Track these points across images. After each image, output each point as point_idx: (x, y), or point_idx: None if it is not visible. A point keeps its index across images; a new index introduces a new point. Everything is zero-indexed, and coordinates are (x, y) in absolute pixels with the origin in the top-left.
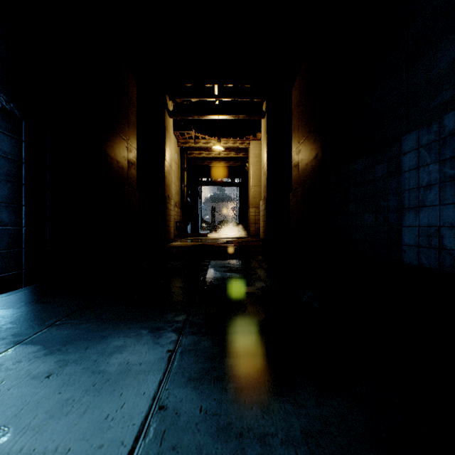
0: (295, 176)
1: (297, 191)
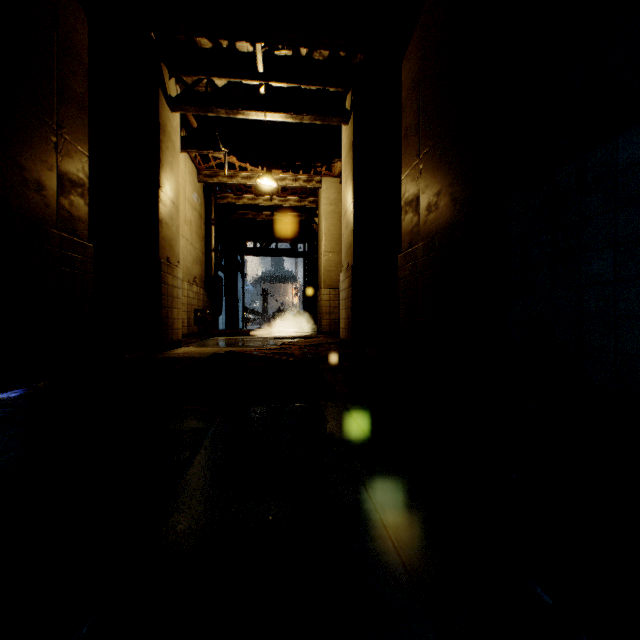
0: (409, 222)
1: (415, 249)
